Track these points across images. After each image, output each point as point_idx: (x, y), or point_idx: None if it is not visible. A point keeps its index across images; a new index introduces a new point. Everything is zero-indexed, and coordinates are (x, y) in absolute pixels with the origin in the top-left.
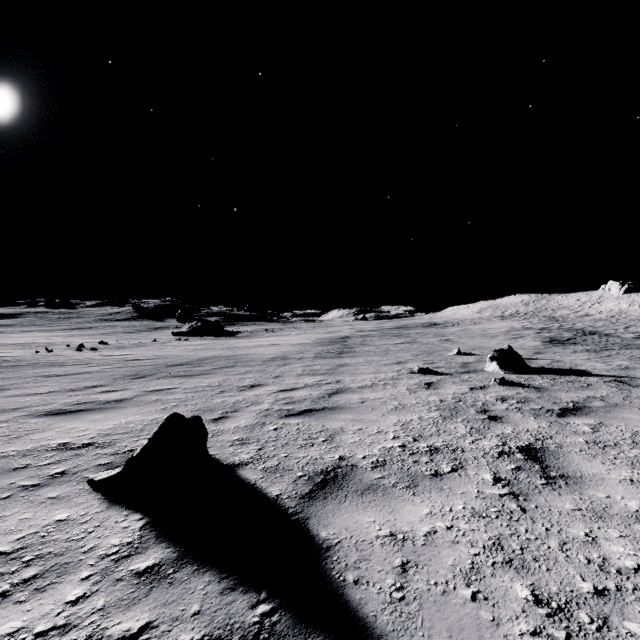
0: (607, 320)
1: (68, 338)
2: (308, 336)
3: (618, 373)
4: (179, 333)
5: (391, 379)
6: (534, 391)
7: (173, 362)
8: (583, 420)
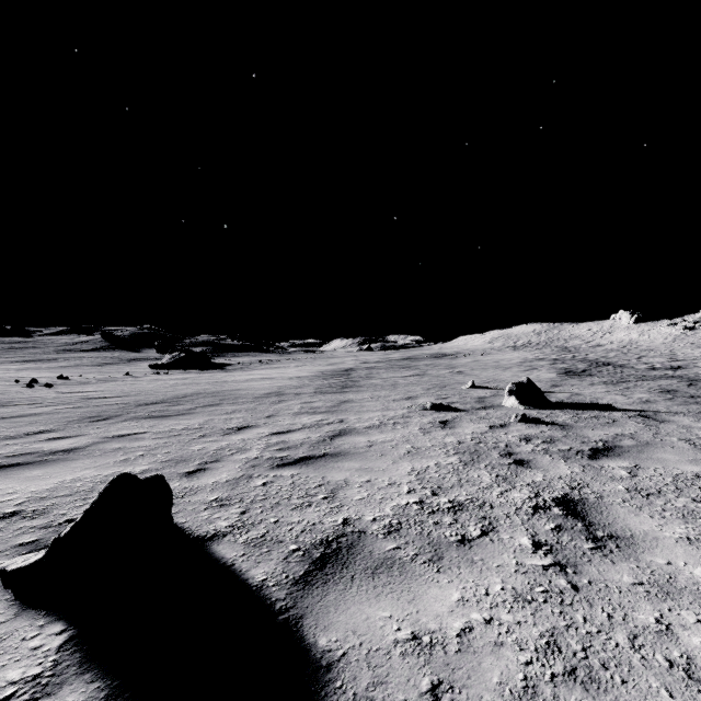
0: (619, 350)
1: (19, 372)
2: (307, 368)
3: (641, 407)
4: (158, 365)
5: (401, 417)
6: (559, 429)
7: (146, 400)
8: (617, 462)
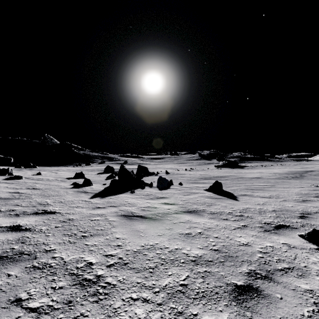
0: None
1: (180, 166)
2: (285, 169)
3: None
4: (217, 166)
5: (299, 187)
6: None
7: (215, 176)
8: None
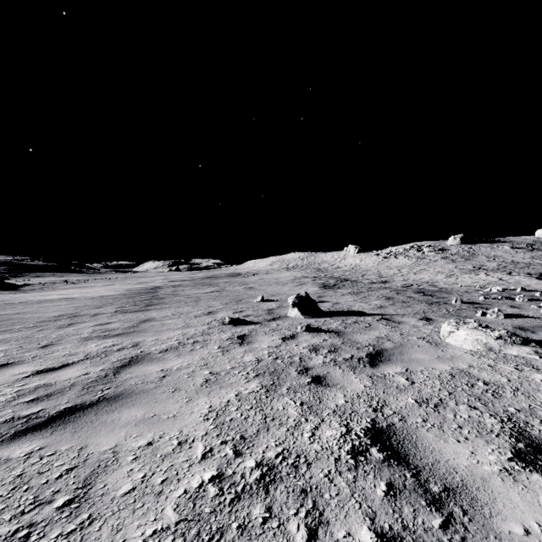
0: (350, 271)
1: None
2: (116, 287)
3: (380, 311)
4: None
5: (201, 335)
6: (336, 336)
7: None
8: (393, 368)
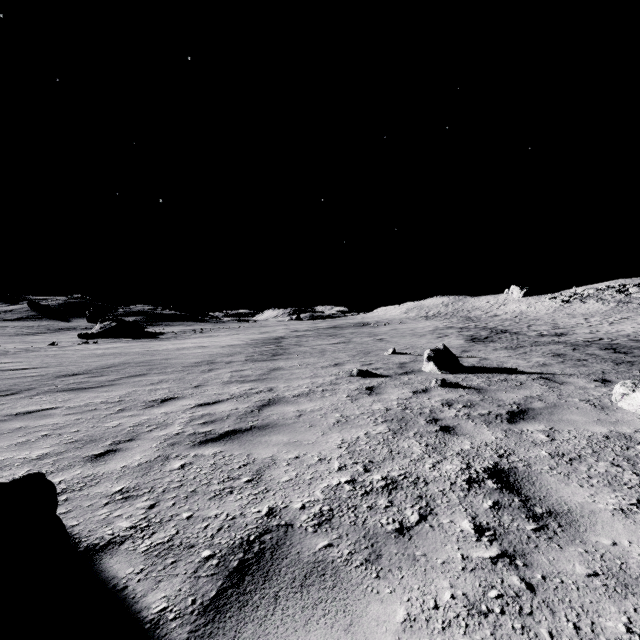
0: (512, 320)
1: None
2: (240, 337)
3: (540, 370)
4: (87, 335)
5: (330, 384)
6: (475, 392)
7: (67, 371)
8: (534, 426)
